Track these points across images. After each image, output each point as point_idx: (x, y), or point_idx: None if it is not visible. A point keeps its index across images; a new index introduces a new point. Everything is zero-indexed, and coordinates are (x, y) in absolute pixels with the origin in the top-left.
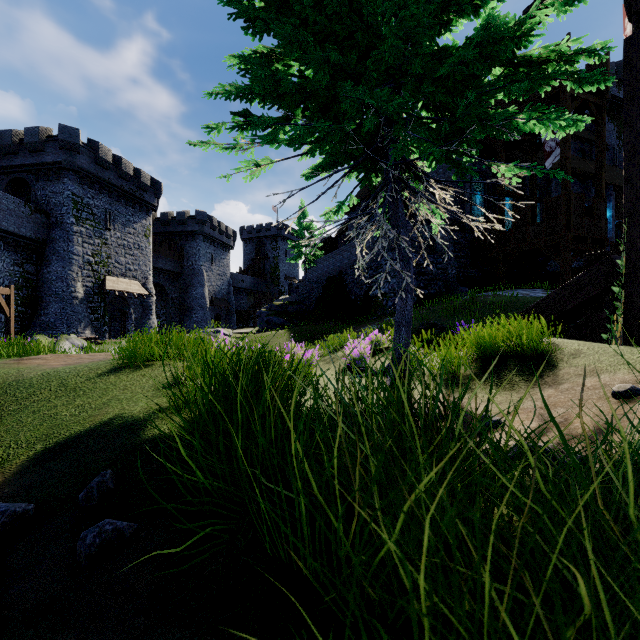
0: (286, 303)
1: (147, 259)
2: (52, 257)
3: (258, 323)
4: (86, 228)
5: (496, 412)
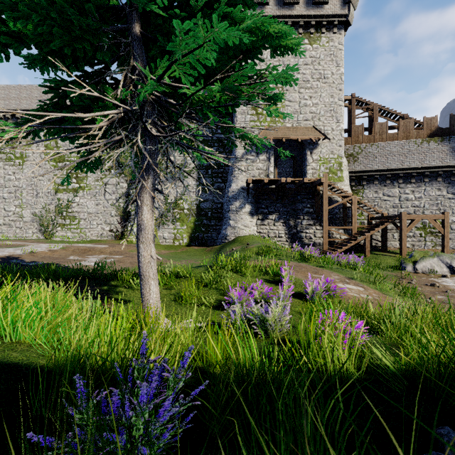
0: None
1: None
2: None
3: None
4: None
5: None
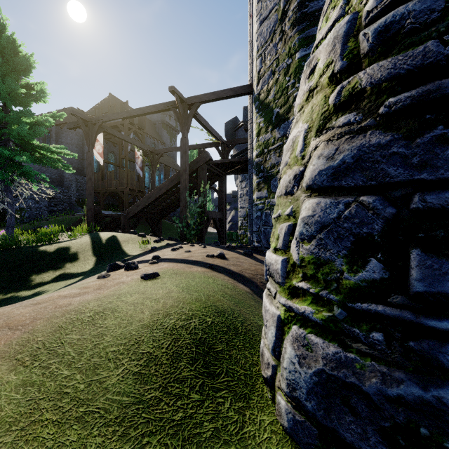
0: None
1: None
2: None
3: None
4: None
5: None
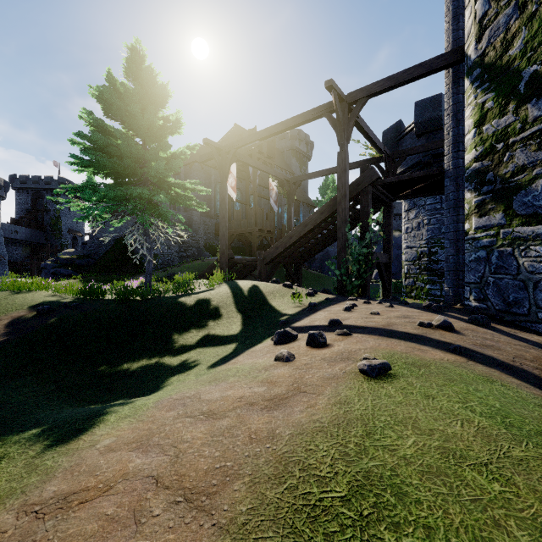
0: (74, 257)
1: None
2: None
3: (43, 274)
4: None
5: None
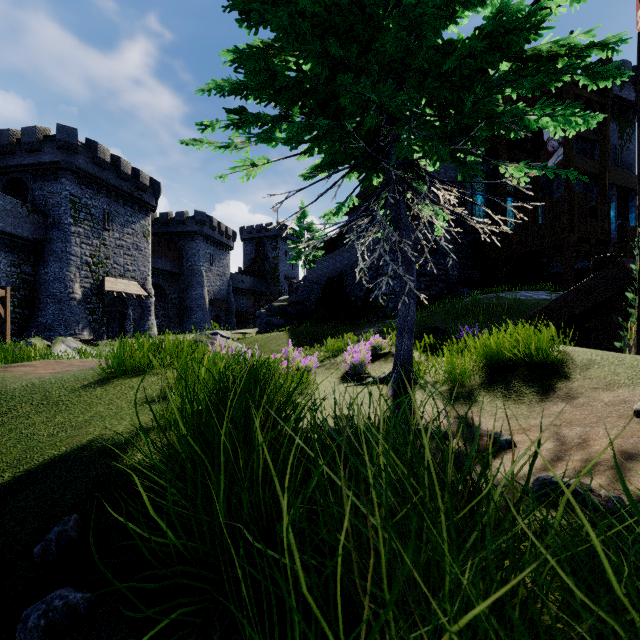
0: (286, 304)
1: (146, 260)
2: (50, 258)
3: (258, 324)
4: (84, 229)
5: (506, 428)
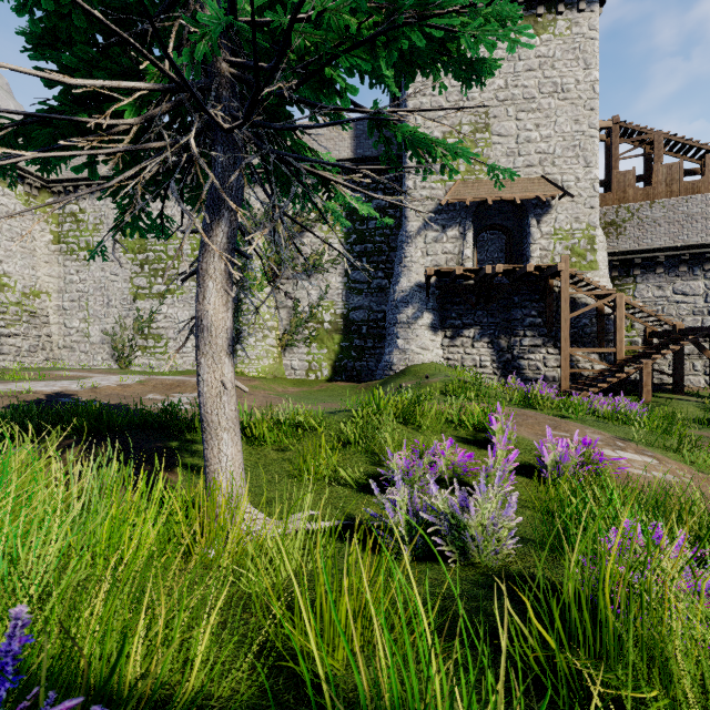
0: None
1: None
2: None
3: None
4: None
5: None
